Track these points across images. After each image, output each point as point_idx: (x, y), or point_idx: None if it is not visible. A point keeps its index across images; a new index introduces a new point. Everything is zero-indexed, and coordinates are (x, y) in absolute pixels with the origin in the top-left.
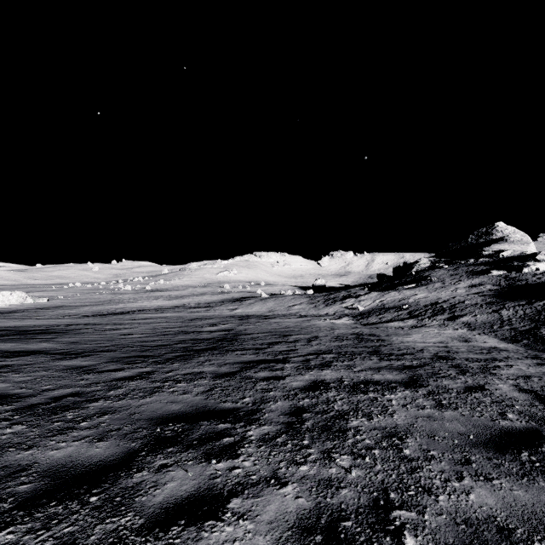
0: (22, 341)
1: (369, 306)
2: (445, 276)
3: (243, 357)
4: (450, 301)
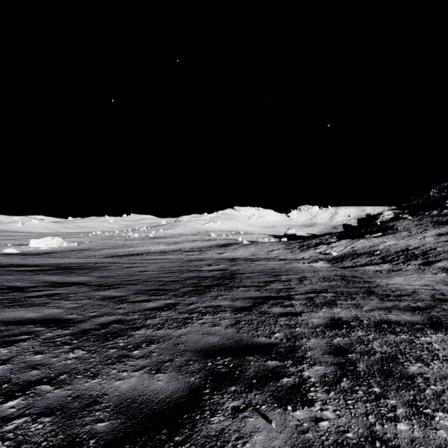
0: (64, 274)
1: (341, 252)
2: (410, 226)
3: (249, 293)
4: (421, 247)
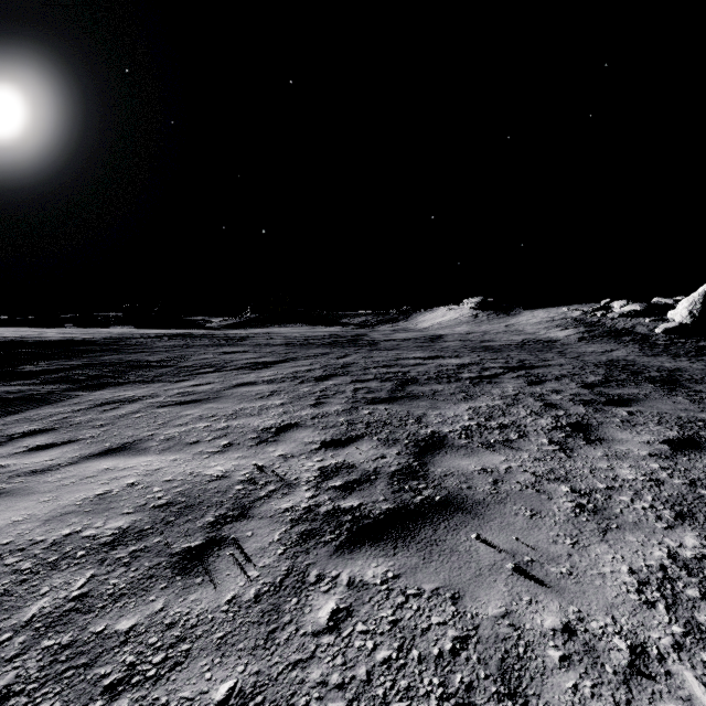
0: None
1: None
2: None
3: (560, 371)
4: None
